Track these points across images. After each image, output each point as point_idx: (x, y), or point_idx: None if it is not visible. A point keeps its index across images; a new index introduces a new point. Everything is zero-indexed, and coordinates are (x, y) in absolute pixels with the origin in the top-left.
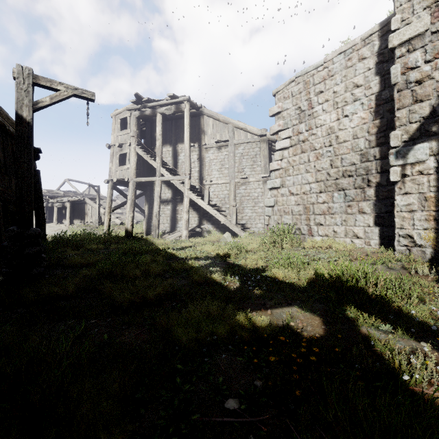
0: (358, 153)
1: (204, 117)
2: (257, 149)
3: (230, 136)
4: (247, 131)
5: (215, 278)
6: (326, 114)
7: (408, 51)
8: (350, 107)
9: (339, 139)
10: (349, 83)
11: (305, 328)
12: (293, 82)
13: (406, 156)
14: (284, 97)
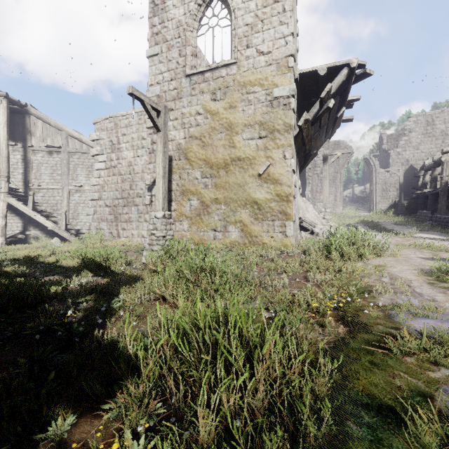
0: (144, 182)
1: (30, 117)
2: (93, 160)
3: (63, 143)
4: (83, 142)
5: (4, 269)
6: (128, 151)
7: (153, 132)
8: (140, 151)
9: (135, 171)
10: (140, 135)
11: (48, 282)
12: (108, 120)
13: (152, 190)
14: (101, 128)
